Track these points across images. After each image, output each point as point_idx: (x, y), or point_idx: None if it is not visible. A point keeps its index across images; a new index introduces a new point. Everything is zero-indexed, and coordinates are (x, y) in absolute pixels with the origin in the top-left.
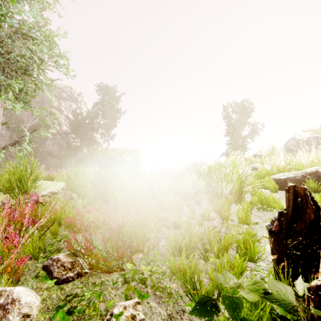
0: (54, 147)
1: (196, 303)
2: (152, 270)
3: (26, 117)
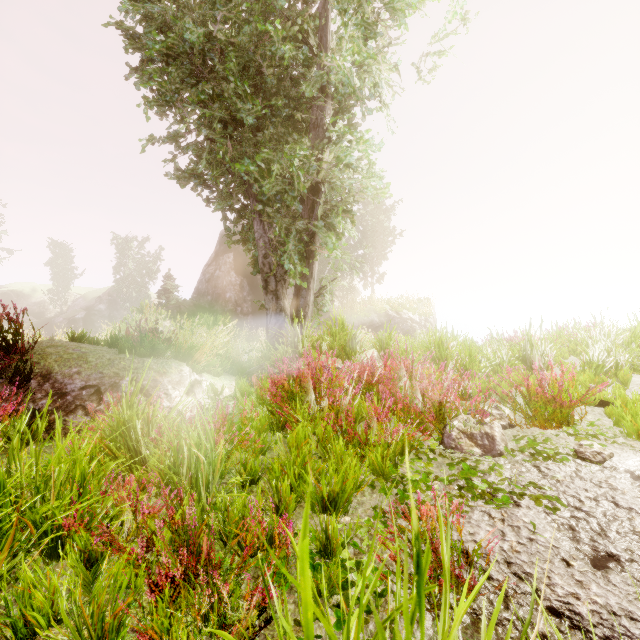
0: None
1: None
2: (595, 432)
3: None
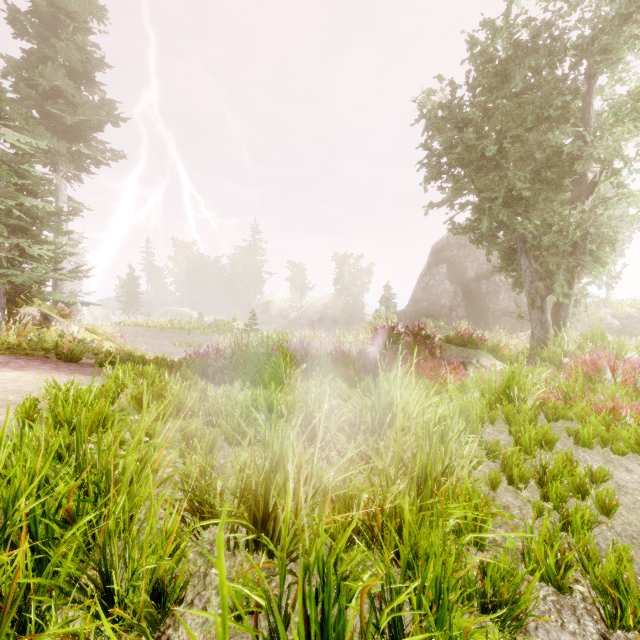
0: (511, 303)
1: None
2: None
3: (469, 263)
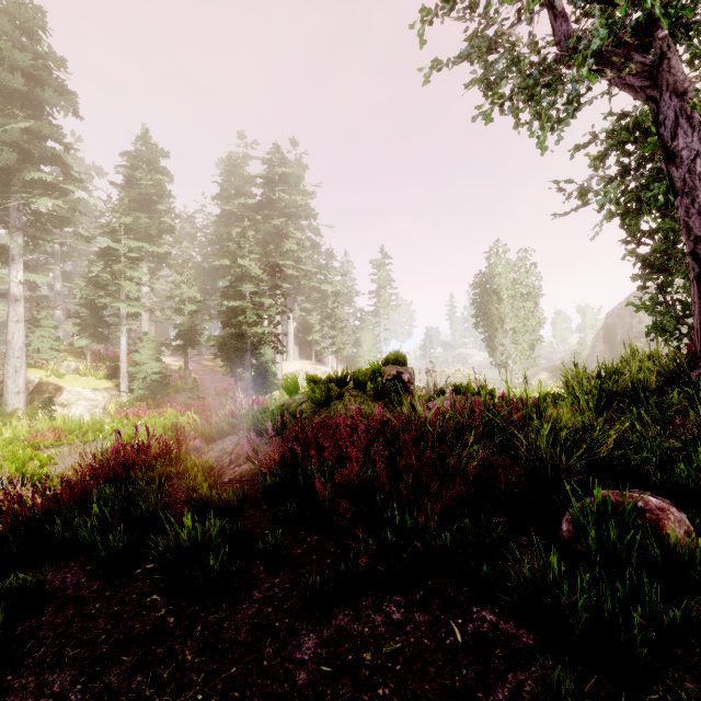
0: None
1: None
2: None
3: (619, 330)
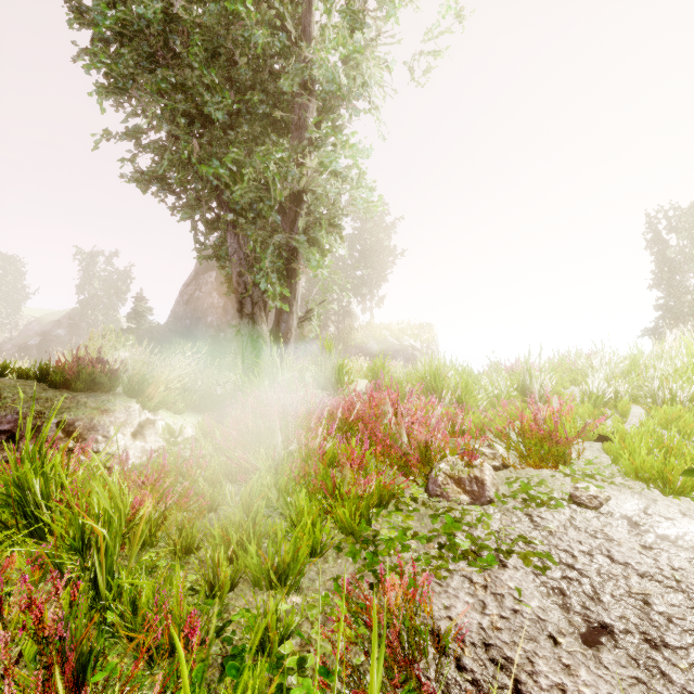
0: None
1: (684, 471)
2: (593, 472)
3: None
